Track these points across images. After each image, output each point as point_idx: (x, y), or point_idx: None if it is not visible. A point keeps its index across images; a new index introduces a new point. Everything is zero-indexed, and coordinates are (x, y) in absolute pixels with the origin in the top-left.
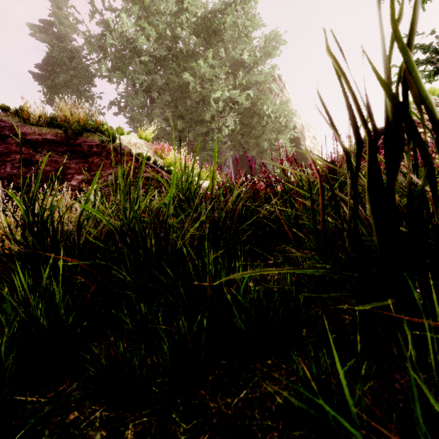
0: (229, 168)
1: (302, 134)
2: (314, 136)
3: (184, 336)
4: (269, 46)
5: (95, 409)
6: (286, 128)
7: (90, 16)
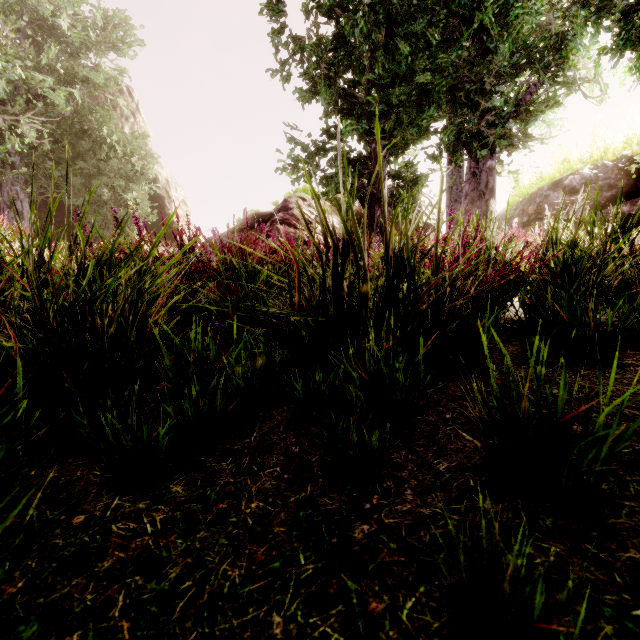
0: (23, 217)
1: (167, 192)
2: (185, 201)
3: (195, 404)
4: (115, 35)
5: (108, 502)
6: (143, 176)
7: None
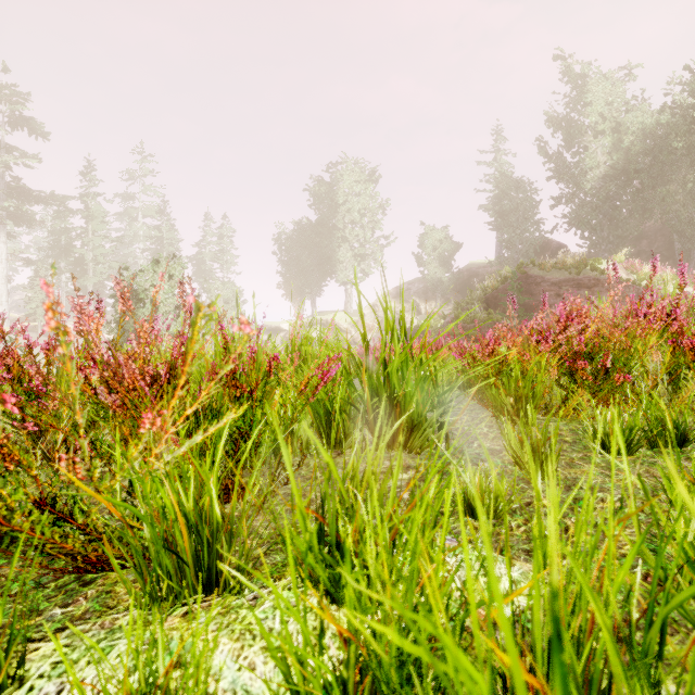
0: None
1: None
2: None
3: None
4: None
5: None
6: None
7: (544, 153)
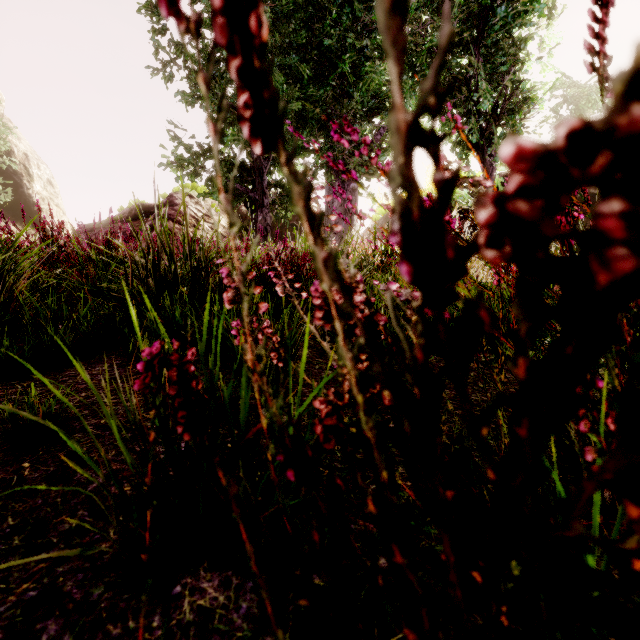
0: None
1: (26, 168)
2: (50, 181)
3: (51, 338)
4: None
5: None
6: None
7: None
